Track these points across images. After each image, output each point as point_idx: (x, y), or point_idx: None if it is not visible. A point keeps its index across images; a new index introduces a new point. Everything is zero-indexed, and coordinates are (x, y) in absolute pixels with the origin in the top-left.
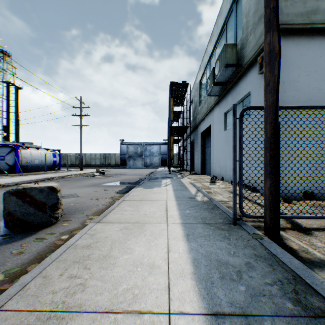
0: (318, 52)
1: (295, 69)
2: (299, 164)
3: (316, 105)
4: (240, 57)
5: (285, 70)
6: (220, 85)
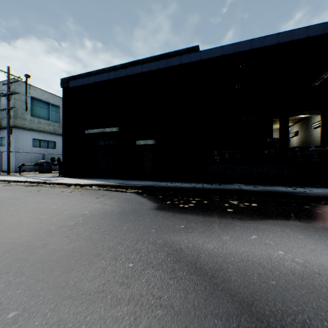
0: (27, 134)
1: (20, 137)
2: (22, 163)
3: (20, 152)
4: (1, 122)
5: (17, 137)
6: None
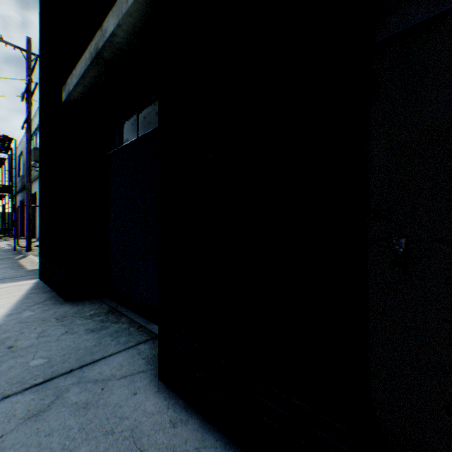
0: None
1: None
2: None
3: None
4: None
5: None
6: (37, 167)
